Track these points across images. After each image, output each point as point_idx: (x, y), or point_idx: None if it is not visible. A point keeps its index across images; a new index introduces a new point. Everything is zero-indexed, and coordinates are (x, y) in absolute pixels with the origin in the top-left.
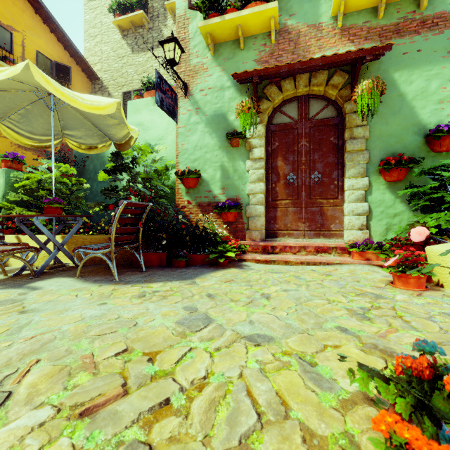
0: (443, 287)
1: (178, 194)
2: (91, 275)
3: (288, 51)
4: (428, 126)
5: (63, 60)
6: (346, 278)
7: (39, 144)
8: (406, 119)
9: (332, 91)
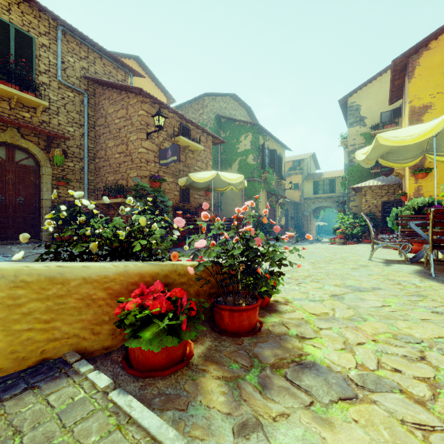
0: None
1: None
2: (437, 270)
3: None
4: None
5: None
6: None
7: None
8: None
9: None
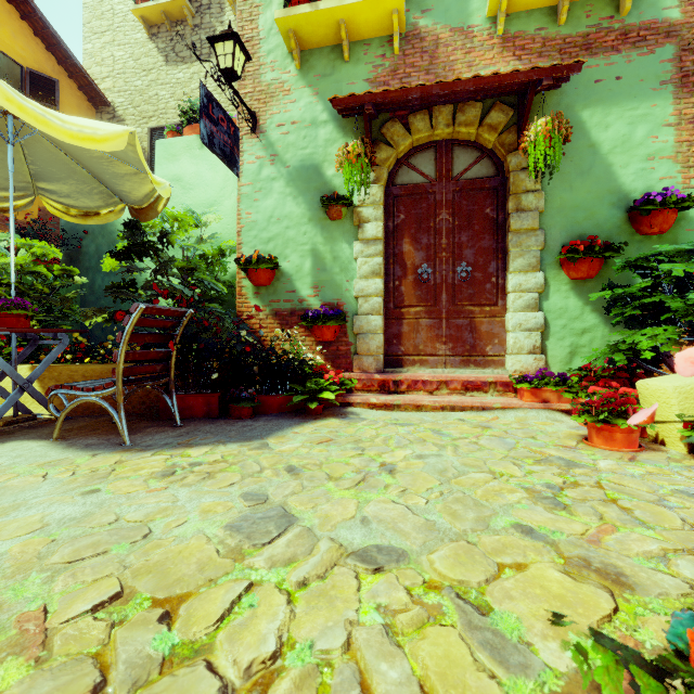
0: (664, 444)
1: (242, 295)
2: (82, 436)
3: (420, 69)
4: (632, 194)
5: (45, 67)
6: (514, 433)
7: None
8: (600, 182)
9: (488, 135)
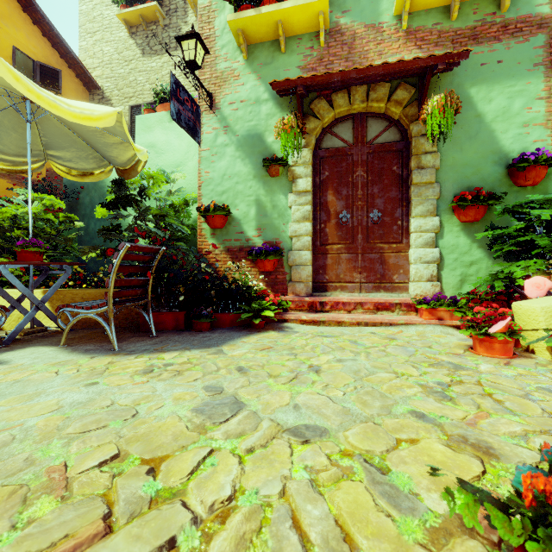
0: (534, 353)
1: (202, 236)
2: (82, 343)
3: (341, 57)
4: (511, 154)
5: (51, 61)
6: (414, 343)
7: (13, 167)
8: (485, 145)
9: (395, 109)
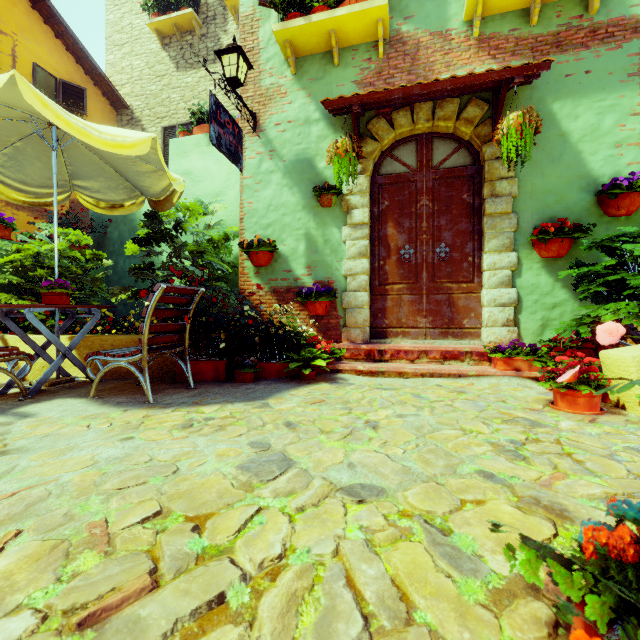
0: (625, 409)
1: (244, 275)
2: (113, 395)
3: (403, 70)
4: (600, 179)
5: (74, 78)
6: (486, 397)
7: (36, 200)
8: (570, 169)
9: (465, 128)
